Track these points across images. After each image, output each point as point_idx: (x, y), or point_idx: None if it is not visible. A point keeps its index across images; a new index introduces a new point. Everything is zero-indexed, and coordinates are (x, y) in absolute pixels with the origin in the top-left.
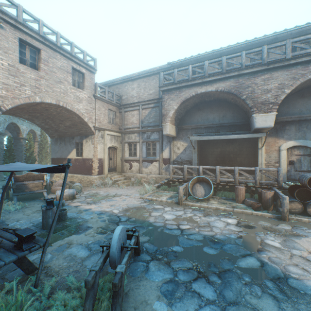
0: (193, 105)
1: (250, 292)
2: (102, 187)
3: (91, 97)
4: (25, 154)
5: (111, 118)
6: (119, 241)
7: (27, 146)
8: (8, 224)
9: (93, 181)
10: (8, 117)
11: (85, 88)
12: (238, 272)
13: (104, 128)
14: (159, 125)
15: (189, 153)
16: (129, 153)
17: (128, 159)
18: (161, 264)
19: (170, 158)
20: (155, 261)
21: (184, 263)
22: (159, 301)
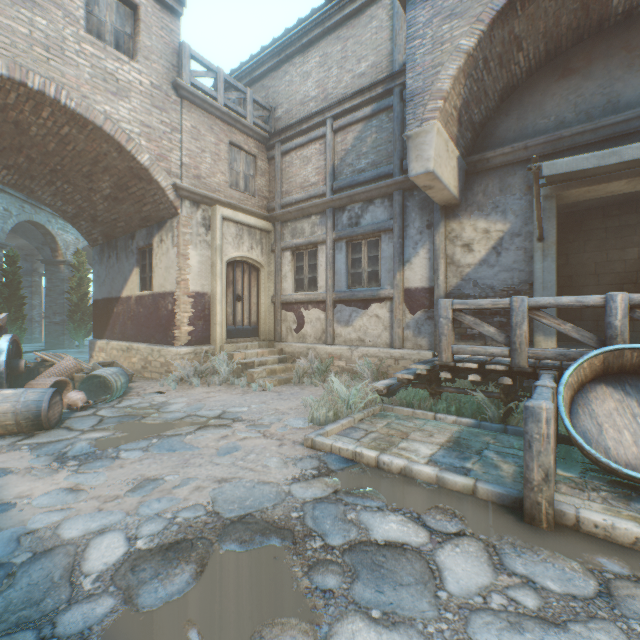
0: (538, 53)
1: None
2: (197, 384)
3: (163, 91)
4: (69, 300)
5: (240, 174)
6: None
7: (74, 279)
8: None
9: (173, 364)
10: (19, 206)
11: (140, 55)
12: None
13: (211, 194)
14: (390, 172)
15: (517, 260)
16: (297, 282)
17: (292, 298)
18: None
19: (433, 287)
20: None
21: None
22: None
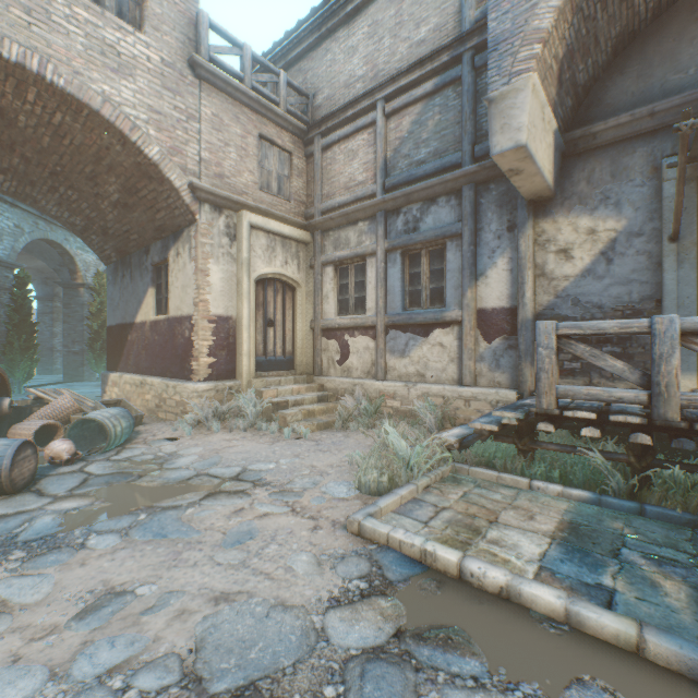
0: None
1: None
2: (217, 429)
3: (177, 69)
4: (89, 327)
5: (273, 174)
6: None
7: (94, 304)
8: None
9: (190, 403)
10: (32, 223)
11: (148, 24)
12: None
13: (236, 197)
14: (459, 161)
15: (637, 268)
16: (340, 304)
17: (334, 323)
18: None
19: (517, 306)
20: None
21: None
22: None
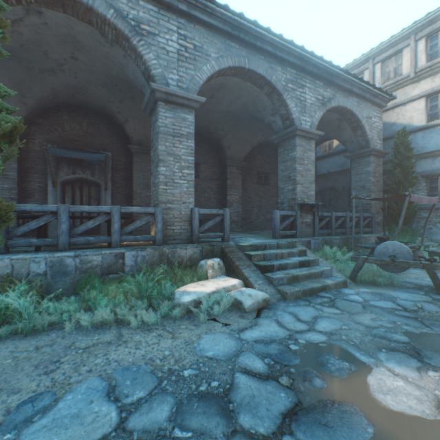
0: None
1: (378, 318)
2: None
3: None
4: None
5: None
6: (385, 249)
7: None
8: (438, 252)
9: None
10: None
11: None
12: (421, 329)
13: None
14: None
15: None
16: None
17: None
18: (424, 299)
19: None
20: (428, 298)
21: (431, 308)
22: (369, 291)
